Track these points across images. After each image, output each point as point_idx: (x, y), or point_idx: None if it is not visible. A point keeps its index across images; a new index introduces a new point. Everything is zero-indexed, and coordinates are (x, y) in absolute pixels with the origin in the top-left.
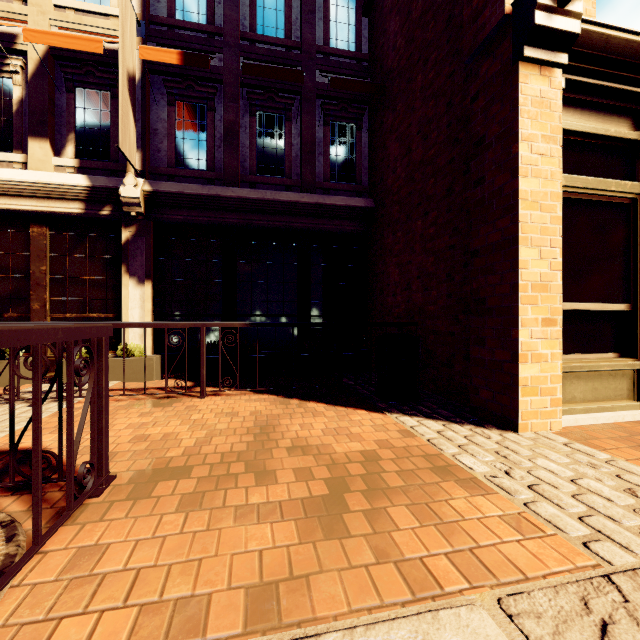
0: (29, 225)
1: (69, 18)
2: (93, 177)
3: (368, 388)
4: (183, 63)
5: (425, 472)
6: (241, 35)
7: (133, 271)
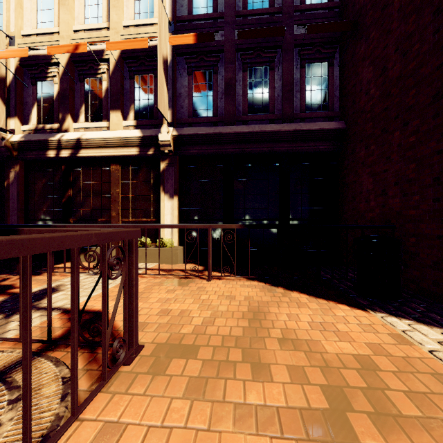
0: (110, 164)
1: (131, 32)
2: (143, 130)
3: (344, 282)
4: (197, 41)
5: (441, 398)
6: (236, 14)
7: (166, 190)
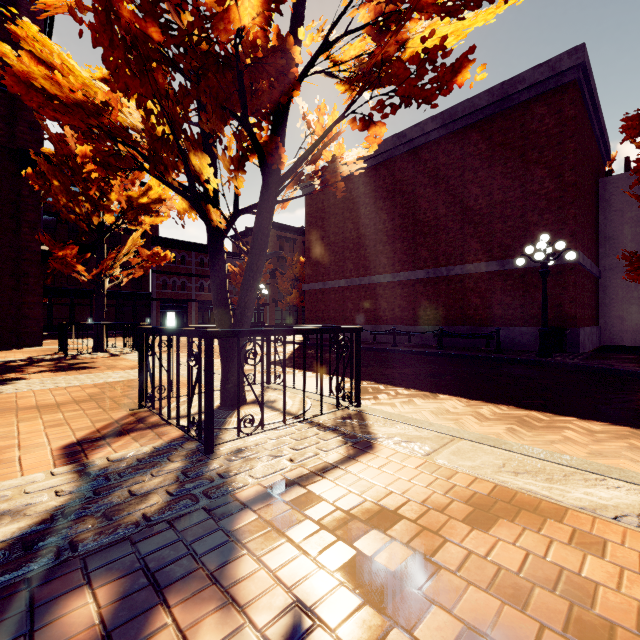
0: None
1: None
2: None
3: None
4: None
5: None
6: None
7: None
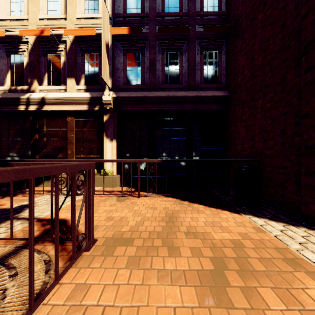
0: (67, 116)
1: (82, 22)
2: (91, 93)
3: (227, 197)
4: (130, 33)
5: (278, 261)
6: (157, 14)
7: (108, 135)
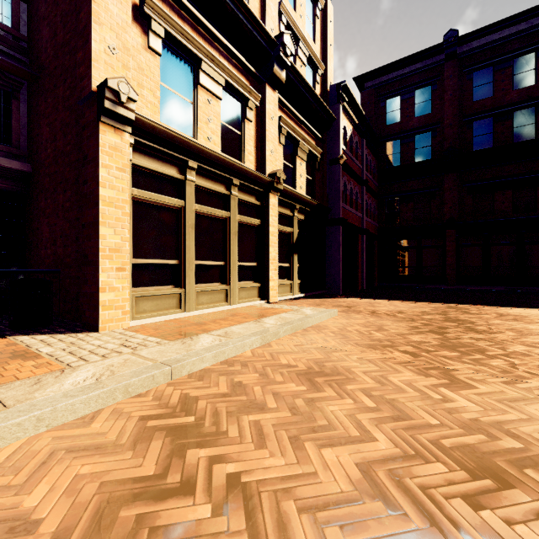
0: None
1: None
2: None
3: (8, 324)
4: None
5: (5, 360)
6: None
7: None
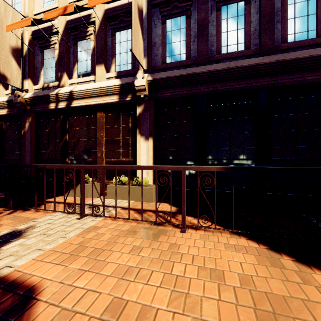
0: (96, 112)
1: None
2: (122, 79)
3: None
4: None
5: None
6: None
7: (142, 132)
